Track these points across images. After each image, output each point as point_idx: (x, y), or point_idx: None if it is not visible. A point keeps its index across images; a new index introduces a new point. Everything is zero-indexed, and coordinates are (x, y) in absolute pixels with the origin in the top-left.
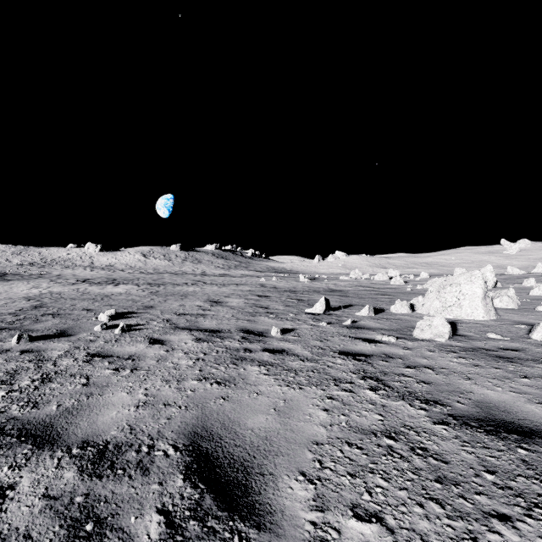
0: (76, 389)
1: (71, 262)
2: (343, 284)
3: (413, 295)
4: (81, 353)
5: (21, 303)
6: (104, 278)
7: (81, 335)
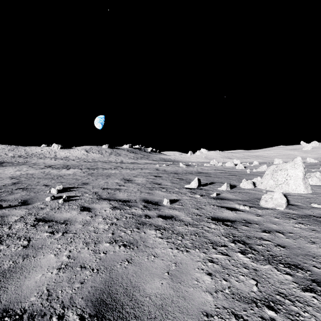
0: (17, 251)
1: (43, 155)
2: (206, 169)
3: (252, 176)
4: (31, 218)
5: (6, 181)
6: (62, 164)
7: (36, 204)
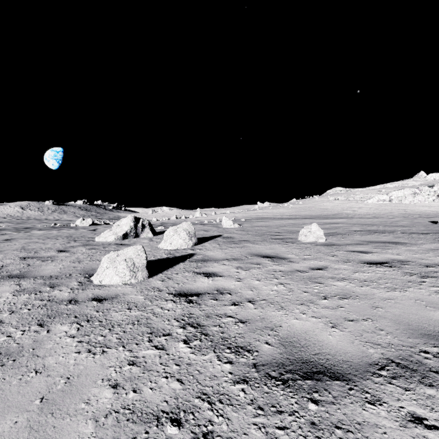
0: None
1: None
2: None
3: None
4: None
5: None
6: None
7: None
